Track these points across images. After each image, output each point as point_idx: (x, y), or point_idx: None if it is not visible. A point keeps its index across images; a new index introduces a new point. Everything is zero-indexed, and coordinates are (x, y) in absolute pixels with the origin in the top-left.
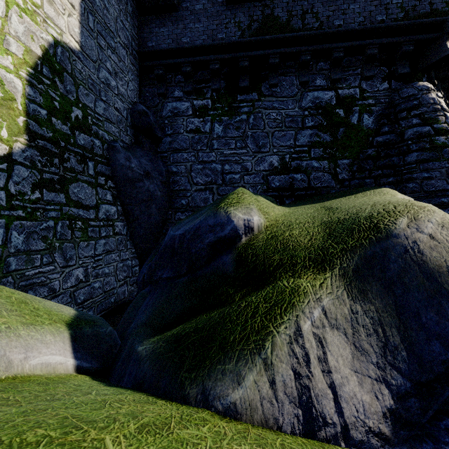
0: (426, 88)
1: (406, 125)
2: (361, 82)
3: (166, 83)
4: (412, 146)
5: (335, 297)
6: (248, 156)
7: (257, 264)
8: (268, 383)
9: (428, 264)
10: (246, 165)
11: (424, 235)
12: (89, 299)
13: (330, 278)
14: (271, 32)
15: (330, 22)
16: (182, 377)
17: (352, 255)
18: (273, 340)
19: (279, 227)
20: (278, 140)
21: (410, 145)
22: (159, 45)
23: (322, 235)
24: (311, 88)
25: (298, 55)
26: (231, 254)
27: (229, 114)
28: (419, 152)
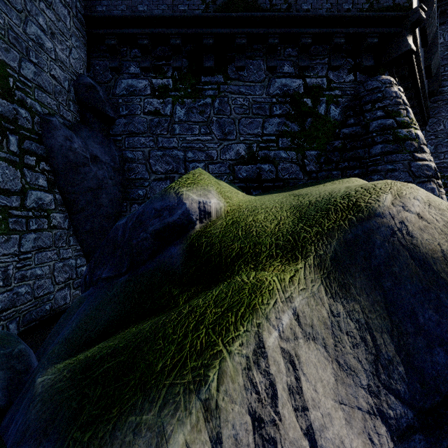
0: (389, 81)
1: (371, 117)
2: (328, 72)
3: (120, 57)
4: (376, 138)
5: (310, 294)
6: (213, 143)
7: (211, 255)
8: (209, 444)
9: (420, 249)
10: (211, 153)
11: (411, 214)
12: (10, 308)
13: (303, 270)
14: (237, 9)
15: (298, 5)
16: (71, 440)
17: (329, 239)
18: (222, 367)
19: (242, 212)
20: (245, 128)
21: (375, 137)
22: (111, 10)
23: (291, 219)
24: (279, 75)
25: (266, 38)
26: (181, 244)
27: (192, 96)
28: (384, 144)
